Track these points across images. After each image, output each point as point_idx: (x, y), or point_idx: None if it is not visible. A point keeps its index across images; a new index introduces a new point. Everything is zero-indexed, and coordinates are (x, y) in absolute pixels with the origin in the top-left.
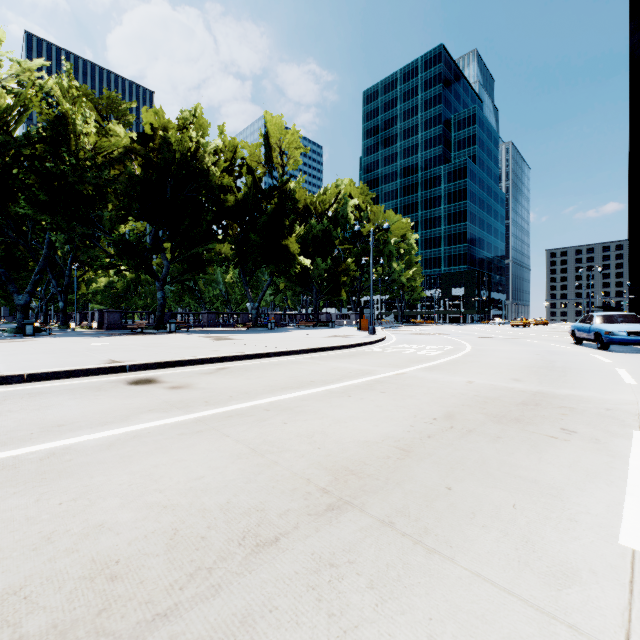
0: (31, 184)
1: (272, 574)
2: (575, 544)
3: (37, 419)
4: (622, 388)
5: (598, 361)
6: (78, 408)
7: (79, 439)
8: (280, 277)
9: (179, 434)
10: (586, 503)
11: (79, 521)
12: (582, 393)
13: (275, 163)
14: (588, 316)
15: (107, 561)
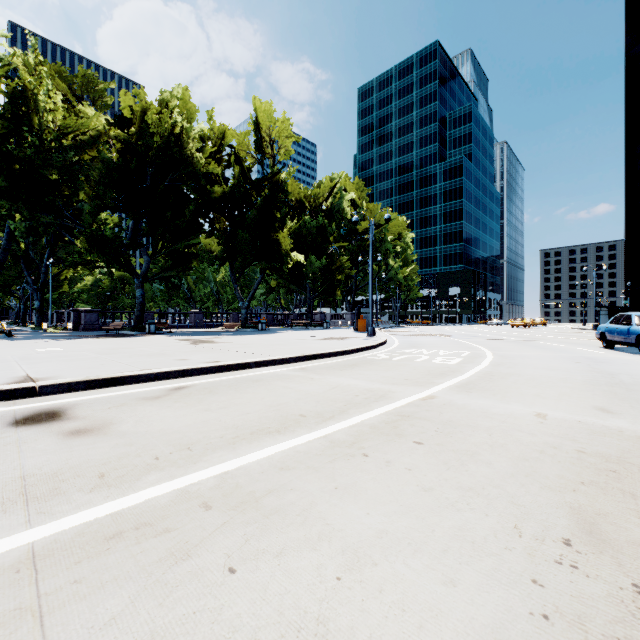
0: None
1: None
2: None
3: None
4: None
5: None
6: None
7: None
8: (272, 275)
9: None
10: None
11: None
12: None
13: (266, 152)
14: (623, 316)
15: None
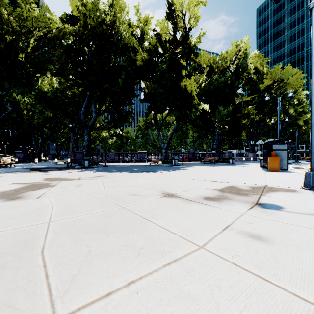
0: None
1: None
2: None
3: None
4: None
5: None
6: None
7: None
8: None
9: None
10: None
11: None
12: None
13: (179, 27)
14: None
15: None
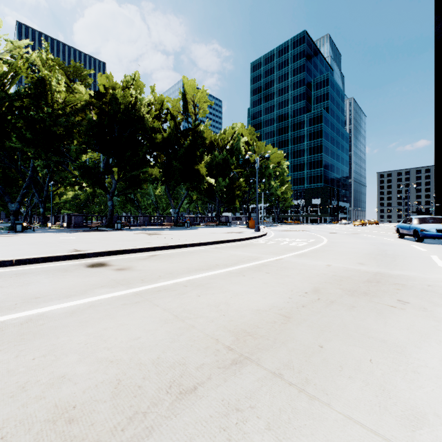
0: (20, 126)
1: (192, 417)
2: (420, 392)
3: (20, 293)
4: (437, 270)
5: (417, 250)
6: (50, 285)
7: (50, 308)
8: (193, 191)
9: (122, 304)
10: (424, 358)
11: (47, 373)
12: (409, 273)
13: (190, 112)
14: (408, 218)
15: (66, 406)
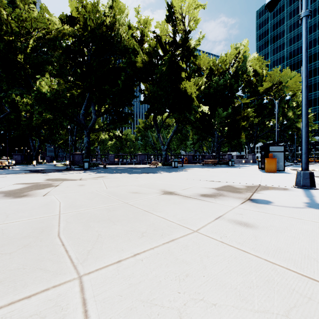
0: None
1: None
2: None
3: None
4: None
5: None
6: None
7: None
8: None
9: None
10: None
11: None
12: None
13: (179, 29)
14: None
15: None
